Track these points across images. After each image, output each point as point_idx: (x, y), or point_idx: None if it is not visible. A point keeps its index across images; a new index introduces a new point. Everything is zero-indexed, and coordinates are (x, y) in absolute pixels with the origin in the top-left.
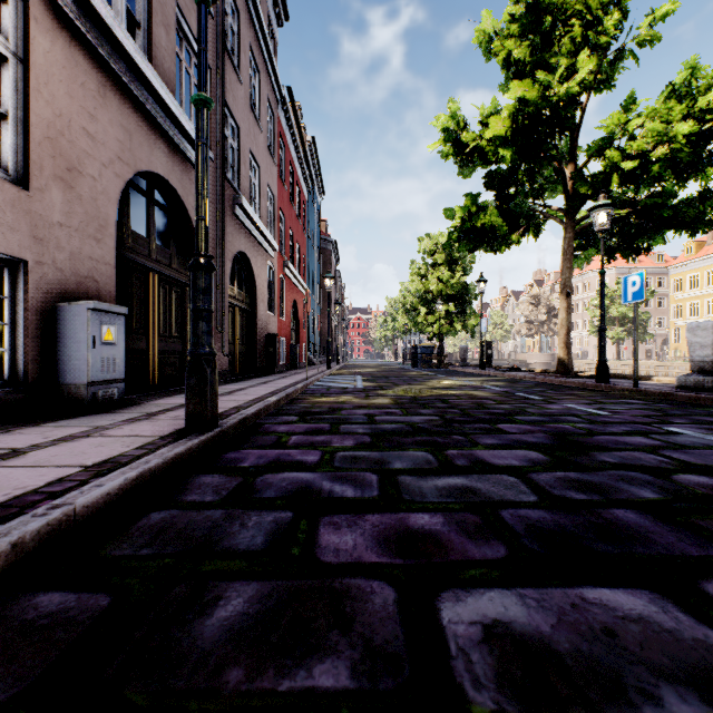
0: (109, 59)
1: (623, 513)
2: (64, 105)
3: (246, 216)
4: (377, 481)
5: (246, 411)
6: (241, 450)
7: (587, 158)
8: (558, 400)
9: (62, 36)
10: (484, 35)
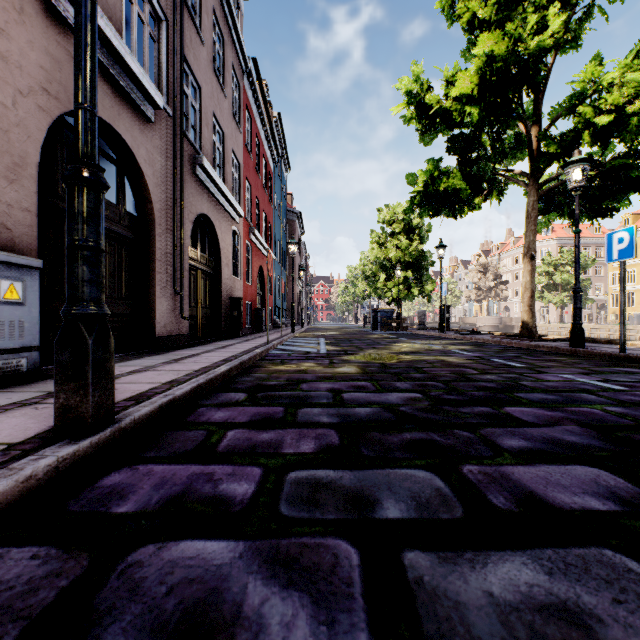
0: None
1: None
2: None
3: (209, 178)
4: (360, 577)
5: (176, 390)
6: (137, 465)
7: (552, 120)
8: (546, 368)
9: None
10: None
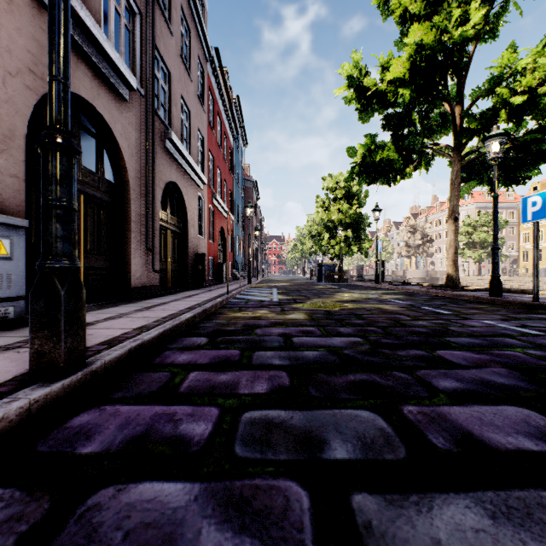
0: None
1: None
2: None
3: (177, 151)
4: (310, 522)
5: (145, 335)
6: (105, 406)
7: (473, 101)
8: (470, 315)
9: None
10: None
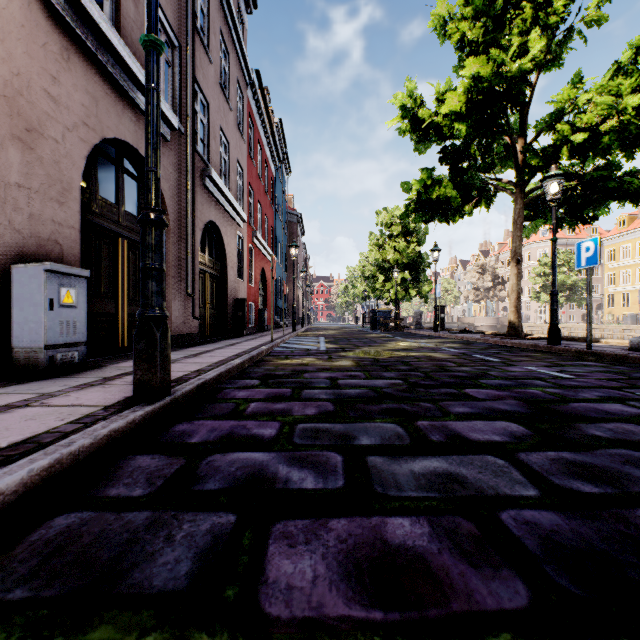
0: (73, 23)
1: None
2: (22, 64)
3: (216, 188)
4: (342, 465)
5: (206, 375)
6: (193, 421)
7: (536, 134)
8: (517, 362)
9: None
10: (439, 18)
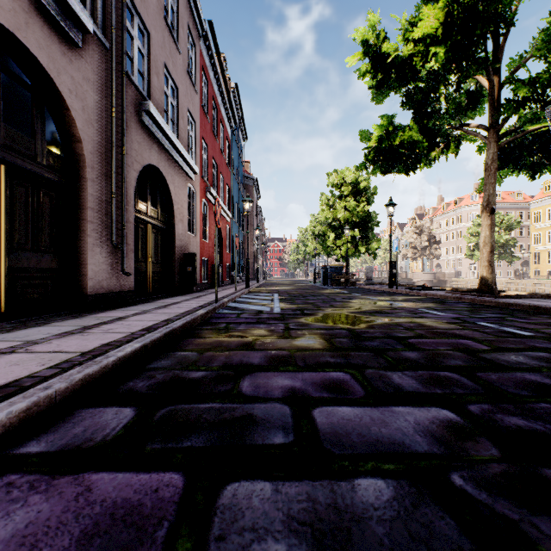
0: None
1: None
2: None
3: (158, 129)
4: None
5: None
6: None
7: (513, 70)
8: None
9: None
10: None
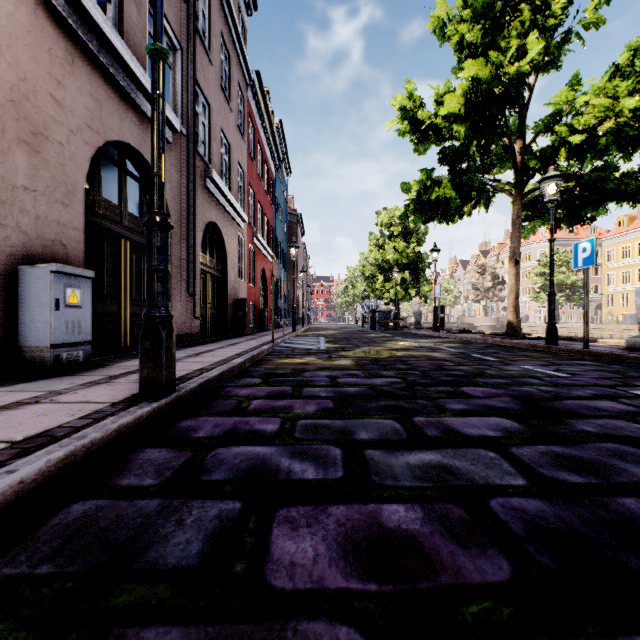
0: (77, 28)
1: (634, 503)
2: (28, 69)
3: (217, 189)
4: (341, 457)
5: (209, 374)
6: (197, 417)
7: (535, 135)
8: (514, 361)
9: (27, 0)
10: (438, 20)
